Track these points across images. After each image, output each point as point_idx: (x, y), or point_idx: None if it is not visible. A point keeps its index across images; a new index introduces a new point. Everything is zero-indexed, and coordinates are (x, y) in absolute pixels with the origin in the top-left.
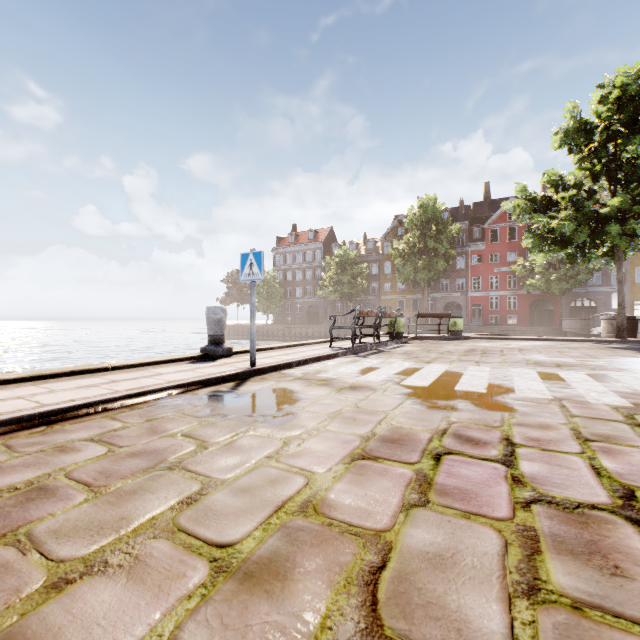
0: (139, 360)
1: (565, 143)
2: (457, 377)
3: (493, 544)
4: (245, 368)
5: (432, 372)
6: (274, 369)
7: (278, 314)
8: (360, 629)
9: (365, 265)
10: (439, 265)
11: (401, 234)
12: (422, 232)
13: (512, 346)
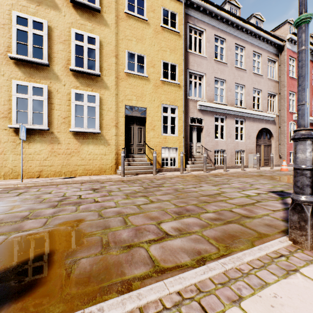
0: None
1: None
2: None
3: (115, 192)
4: None
5: None
6: None
7: None
8: (140, 193)
9: None
10: None
11: None
12: None
13: None
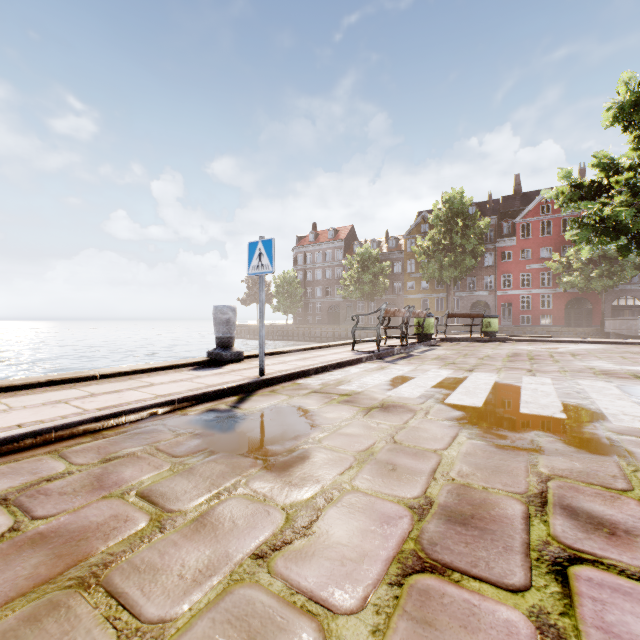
0: (134, 366)
1: (619, 120)
2: (515, 392)
3: None
4: (253, 377)
5: (480, 384)
6: (287, 378)
7: (298, 314)
8: None
9: (387, 263)
10: (466, 262)
11: (425, 231)
12: (448, 228)
13: (560, 350)
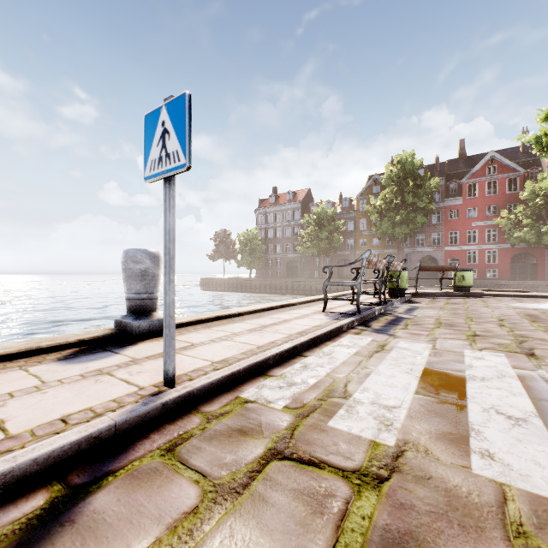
0: None
1: None
2: None
3: None
4: (146, 392)
5: None
6: (224, 385)
7: (260, 268)
8: None
9: (342, 221)
10: (417, 219)
11: (376, 192)
12: (399, 188)
13: None
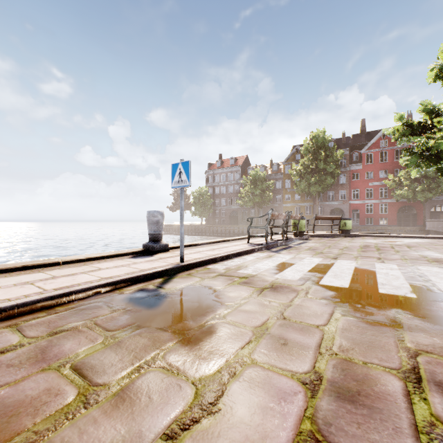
0: (88, 255)
1: (439, 77)
2: (372, 276)
3: None
4: (175, 264)
5: (344, 269)
6: (200, 264)
7: (209, 217)
8: None
9: (271, 182)
10: (327, 181)
11: (298, 159)
12: (314, 157)
13: (398, 243)
